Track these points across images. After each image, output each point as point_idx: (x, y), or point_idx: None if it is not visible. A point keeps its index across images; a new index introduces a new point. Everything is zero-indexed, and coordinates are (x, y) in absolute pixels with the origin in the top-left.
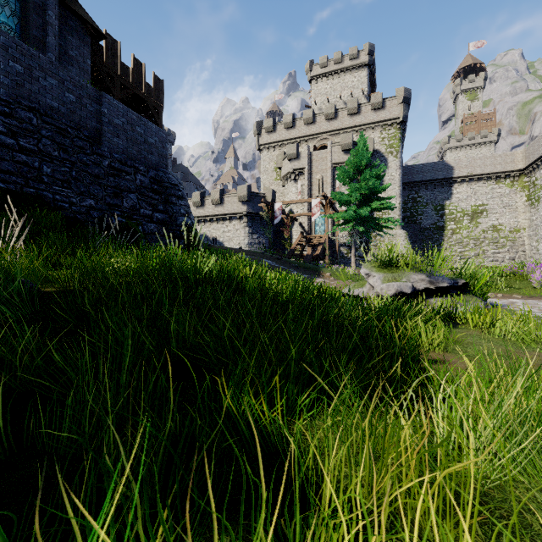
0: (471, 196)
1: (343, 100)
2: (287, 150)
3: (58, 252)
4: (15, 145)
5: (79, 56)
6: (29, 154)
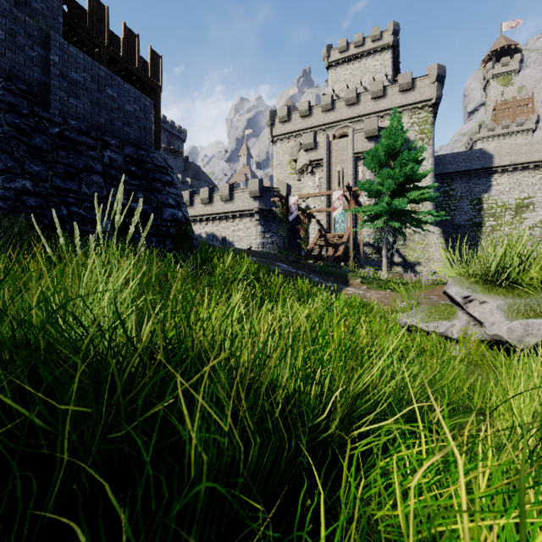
0: (514, 188)
1: (364, 86)
2: (303, 139)
3: None
4: None
5: (46, 10)
6: None
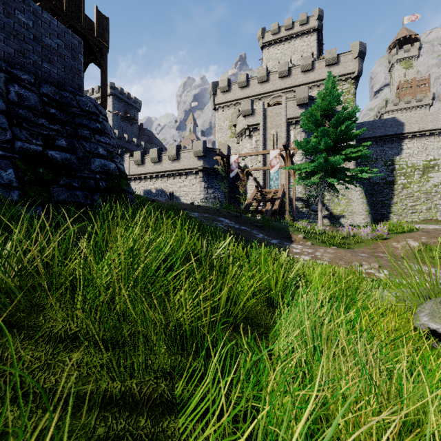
0: (422, 151)
1: (293, 63)
2: (242, 106)
3: None
4: None
5: None
6: None
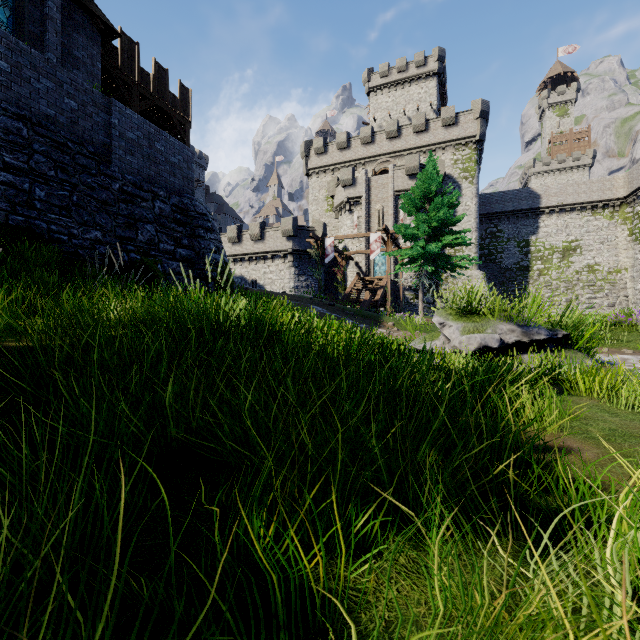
0: (561, 230)
1: (407, 115)
2: (341, 175)
3: (38, 295)
4: None
5: (86, 58)
6: (17, 173)
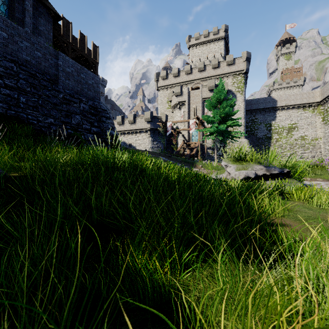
0: (288, 118)
1: (209, 59)
2: (175, 90)
3: (24, 150)
4: (2, 83)
5: (45, 30)
6: (11, 89)
